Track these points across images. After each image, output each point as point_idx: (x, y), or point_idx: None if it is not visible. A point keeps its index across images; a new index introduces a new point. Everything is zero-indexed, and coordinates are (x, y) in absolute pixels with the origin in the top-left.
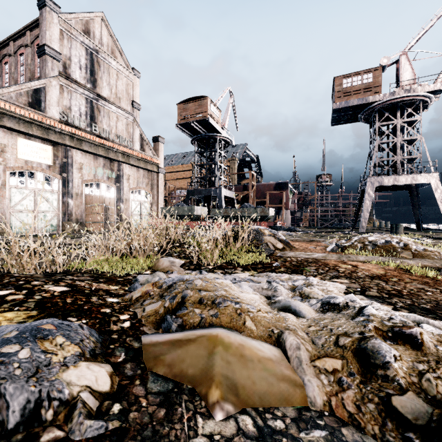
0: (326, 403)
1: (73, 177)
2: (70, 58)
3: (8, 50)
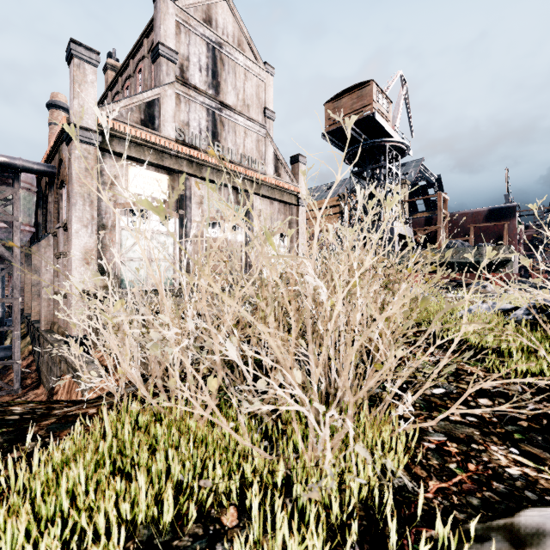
0: None
1: (192, 214)
2: (188, 58)
3: (128, 71)
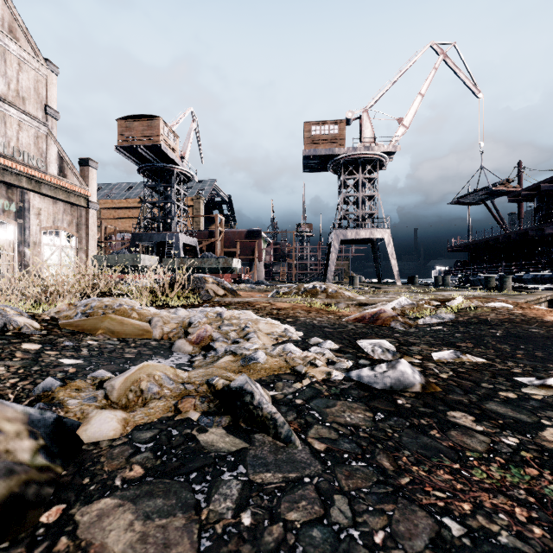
0: (161, 336)
1: None
2: None
3: None
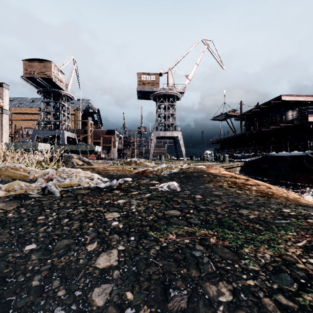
0: (33, 178)
1: None
2: None
3: None
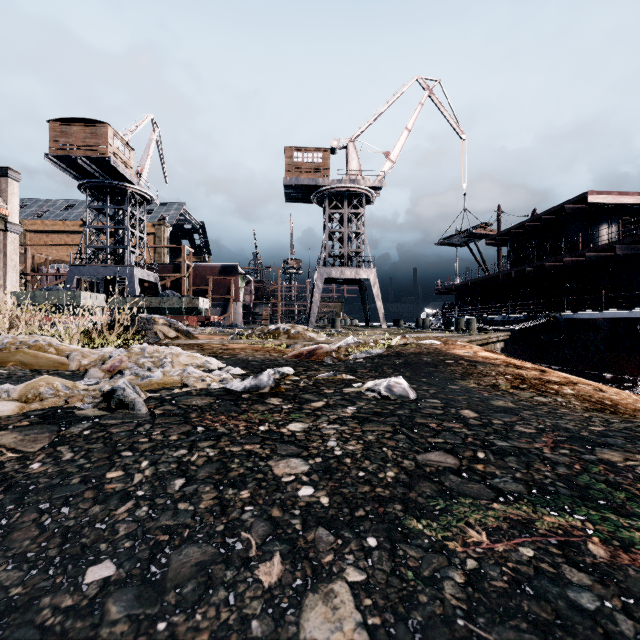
0: (77, 368)
1: None
2: None
3: None
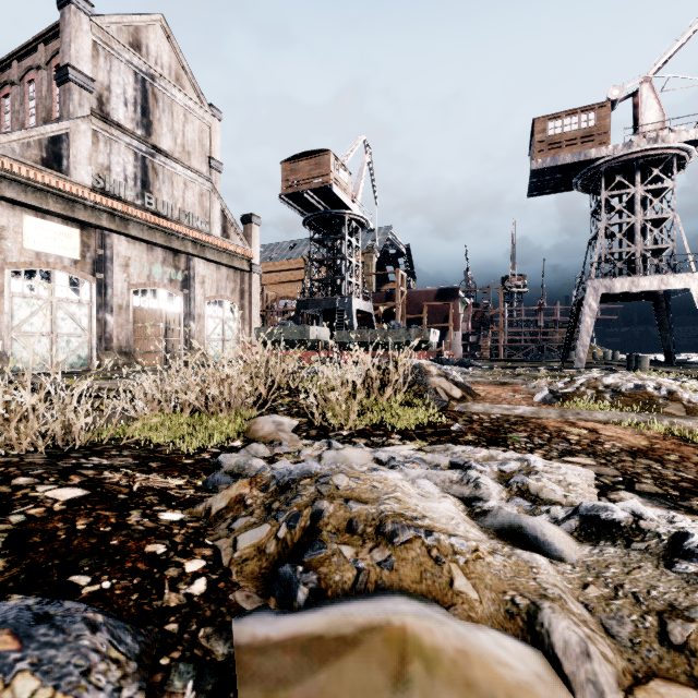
0: None
1: (114, 279)
2: (110, 87)
3: (10, 74)
